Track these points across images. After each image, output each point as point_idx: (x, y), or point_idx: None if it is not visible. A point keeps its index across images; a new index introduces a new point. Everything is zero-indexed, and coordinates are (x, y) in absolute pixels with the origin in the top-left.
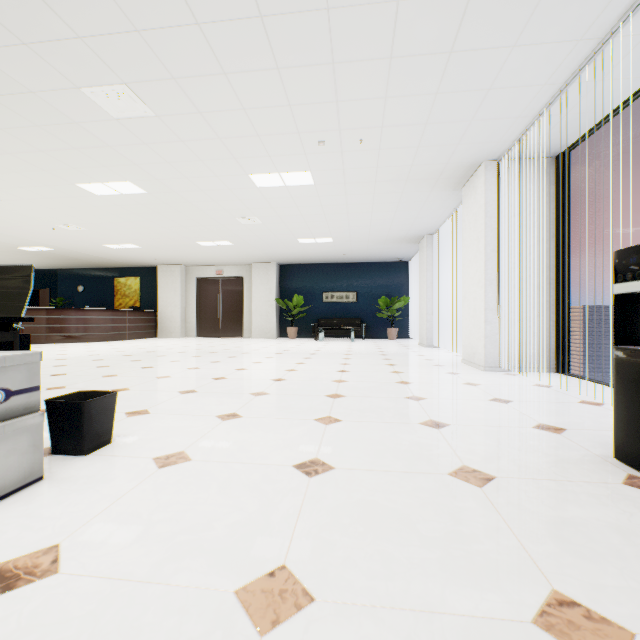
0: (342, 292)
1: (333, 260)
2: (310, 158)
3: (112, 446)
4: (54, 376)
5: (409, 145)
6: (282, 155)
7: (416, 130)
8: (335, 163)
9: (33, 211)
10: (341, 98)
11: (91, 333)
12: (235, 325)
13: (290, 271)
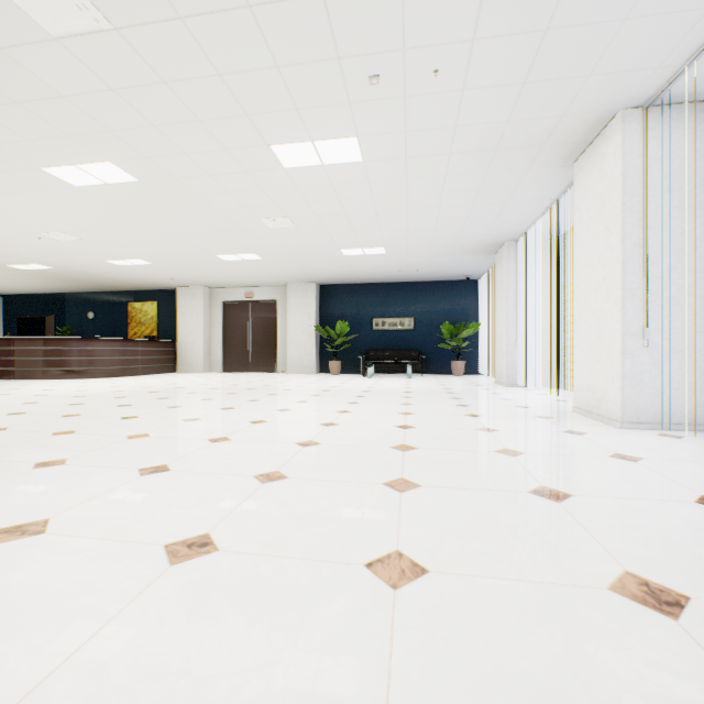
0: (395, 318)
1: (385, 279)
2: (357, 111)
3: None
4: None
5: (510, 80)
6: (315, 107)
7: (527, 46)
8: (393, 120)
9: (5, 213)
10: None
11: (95, 367)
12: (267, 358)
13: (332, 293)
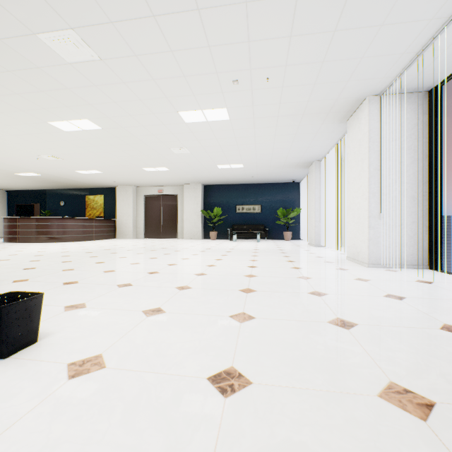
0: (250, 205)
1: (243, 181)
2: (226, 96)
3: (35, 346)
4: (25, 270)
5: (307, 82)
6: (204, 94)
7: (314, 68)
8: (246, 100)
9: (20, 145)
10: (252, 38)
11: (67, 235)
12: (172, 229)
13: (212, 190)
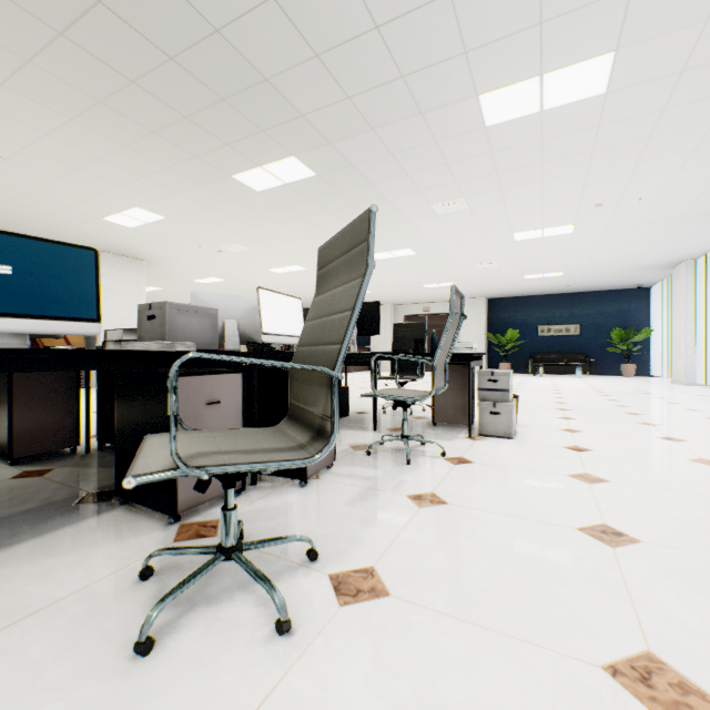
0: (560, 325)
1: (551, 291)
2: (580, 216)
3: (520, 424)
4: None
5: (691, 195)
6: (554, 217)
7: (703, 184)
8: (603, 216)
9: None
10: (634, 178)
11: None
12: None
13: (499, 305)
